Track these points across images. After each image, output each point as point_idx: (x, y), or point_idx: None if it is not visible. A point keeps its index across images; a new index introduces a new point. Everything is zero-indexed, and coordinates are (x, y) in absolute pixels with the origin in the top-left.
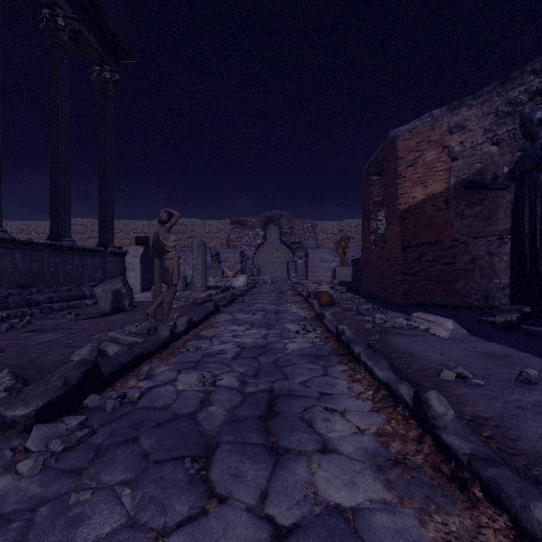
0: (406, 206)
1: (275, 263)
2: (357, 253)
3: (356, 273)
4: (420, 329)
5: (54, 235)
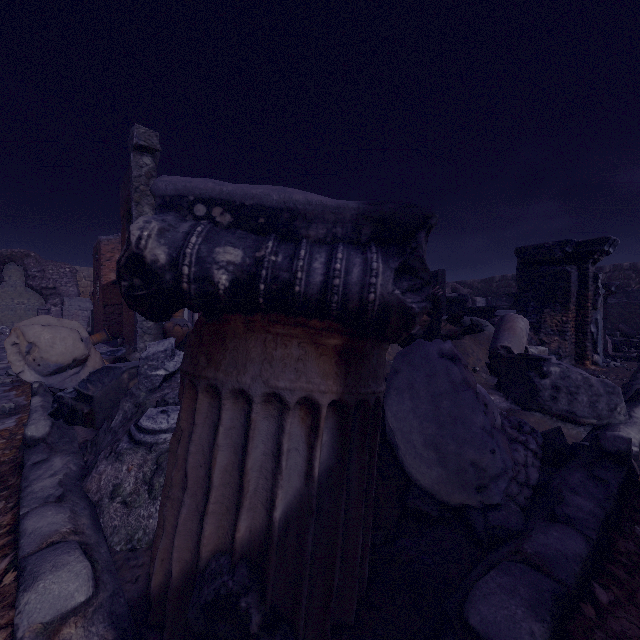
0: (106, 282)
1: (18, 311)
2: None
3: (92, 321)
4: None
5: None
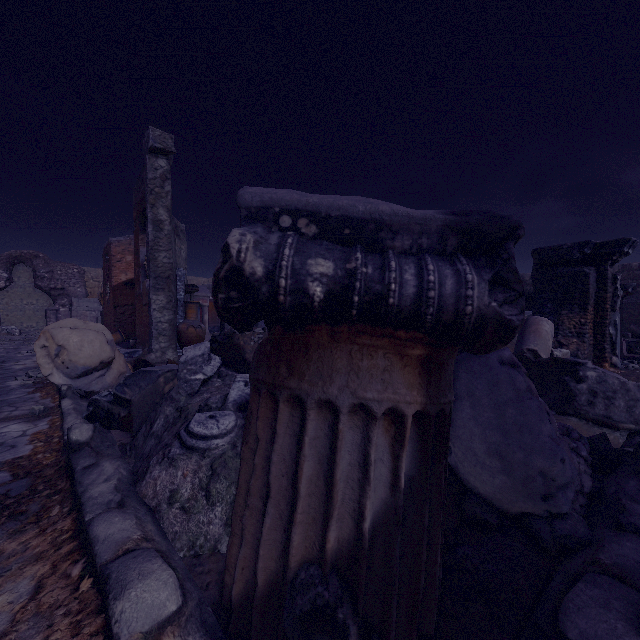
0: (116, 283)
1: (27, 311)
2: None
3: (102, 321)
4: None
5: None
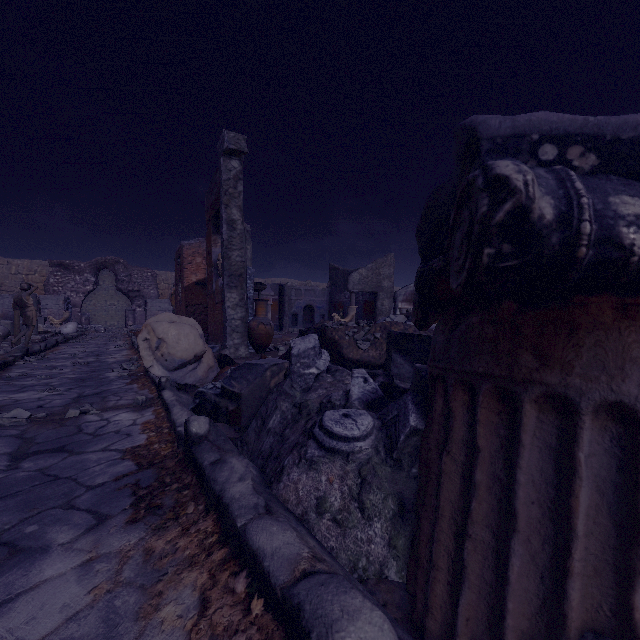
0: (188, 284)
1: (110, 311)
2: None
3: None
4: None
5: None
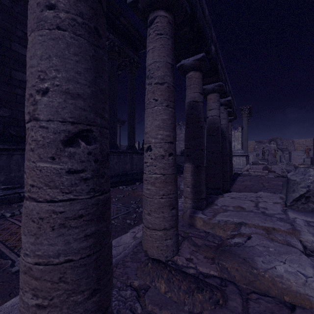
0: None
1: None
2: None
3: (311, 160)
4: None
5: None
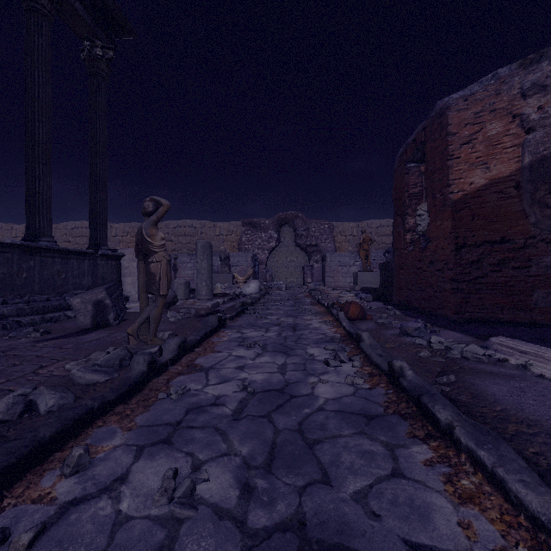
0: (460, 194)
1: (290, 268)
2: (379, 257)
3: (385, 278)
4: (510, 363)
5: (30, 235)
